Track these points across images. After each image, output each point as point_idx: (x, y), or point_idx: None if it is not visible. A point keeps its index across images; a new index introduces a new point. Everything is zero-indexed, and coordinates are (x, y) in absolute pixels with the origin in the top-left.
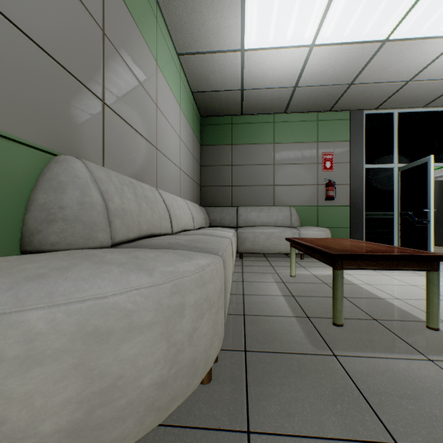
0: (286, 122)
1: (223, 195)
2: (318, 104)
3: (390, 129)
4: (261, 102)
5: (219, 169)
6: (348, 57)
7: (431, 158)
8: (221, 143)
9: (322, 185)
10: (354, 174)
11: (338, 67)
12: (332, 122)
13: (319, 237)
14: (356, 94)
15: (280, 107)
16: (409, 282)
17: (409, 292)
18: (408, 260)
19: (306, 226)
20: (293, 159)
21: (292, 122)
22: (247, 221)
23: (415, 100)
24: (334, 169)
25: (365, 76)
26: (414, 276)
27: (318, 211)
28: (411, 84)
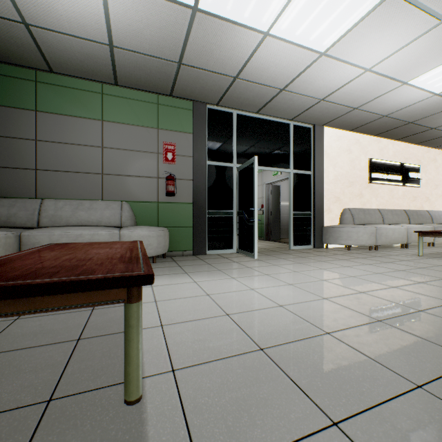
0: (119, 97)
1: (22, 182)
2: (154, 83)
3: (231, 129)
4: (72, 58)
5: (14, 143)
6: (161, 19)
7: (256, 158)
8: (17, 105)
9: (163, 178)
10: (197, 169)
11: (154, 31)
12: (175, 110)
13: (148, 238)
14: (191, 80)
15: (106, 74)
16: (208, 290)
17: (191, 308)
18: (62, 292)
19: (138, 226)
20: (128, 144)
21: (127, 98)
22: (56, 219)
23: (248, 103)
24: (177, 162)
25: (192, 56)
26: (223, 280)
27: (159, 208)
28: (239, 82)
